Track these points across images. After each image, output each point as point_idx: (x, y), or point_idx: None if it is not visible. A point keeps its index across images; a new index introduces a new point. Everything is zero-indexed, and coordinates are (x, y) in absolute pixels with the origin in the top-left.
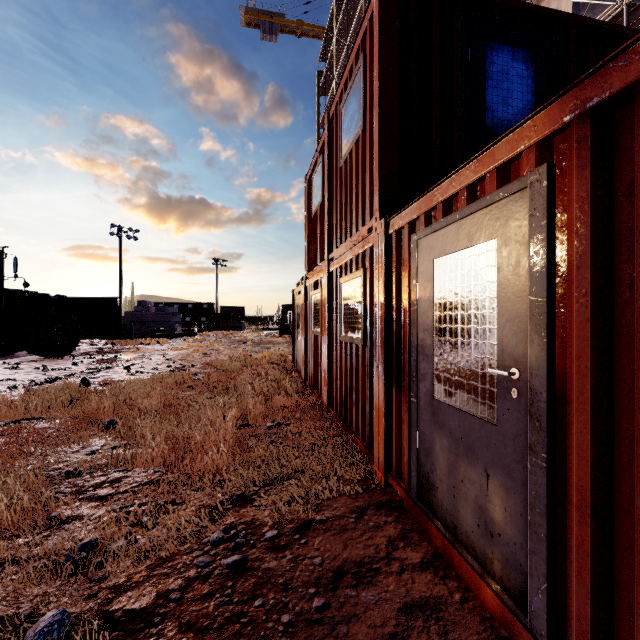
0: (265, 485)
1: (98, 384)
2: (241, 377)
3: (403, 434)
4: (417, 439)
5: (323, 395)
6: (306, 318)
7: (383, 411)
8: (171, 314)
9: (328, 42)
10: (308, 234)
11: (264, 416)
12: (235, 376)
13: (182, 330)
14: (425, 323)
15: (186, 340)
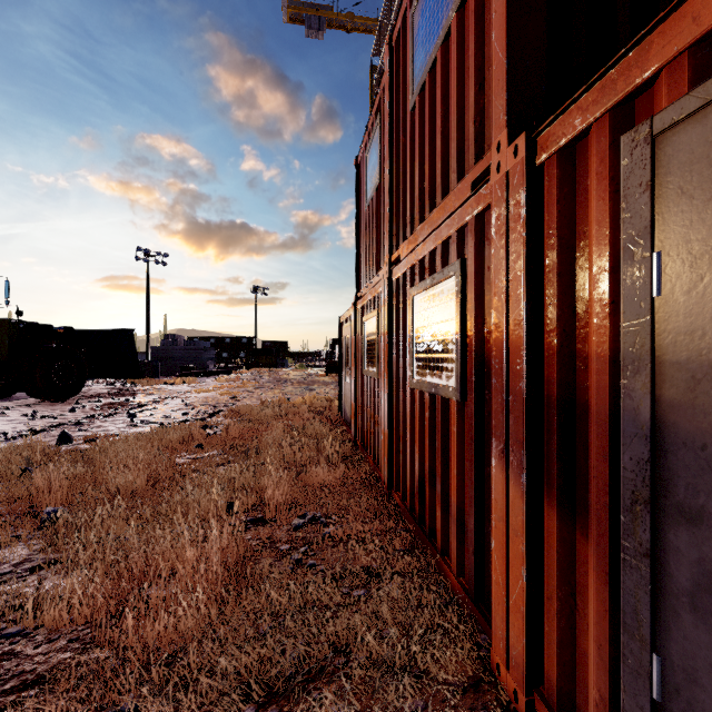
0: (269, 698)
1: (83, 440)
2: (268, 433)
3: (580, 619)
4: (653, 675)
5: (382, 468)
6: (357, 353)
7: (522, 552)
8: (202, 349)
9: (383, 32)
10: (359, 237)
11: (292, 502)
12: (263, 429)
13: (216, 367)
14: (695, 361)
15: (217, 379)
